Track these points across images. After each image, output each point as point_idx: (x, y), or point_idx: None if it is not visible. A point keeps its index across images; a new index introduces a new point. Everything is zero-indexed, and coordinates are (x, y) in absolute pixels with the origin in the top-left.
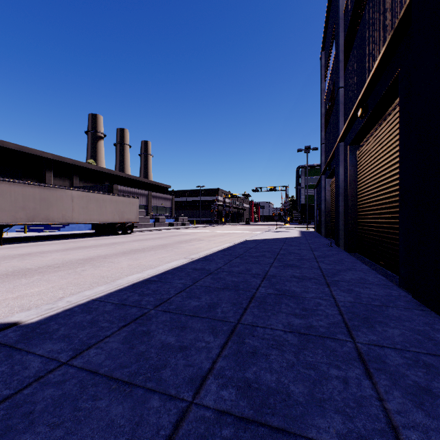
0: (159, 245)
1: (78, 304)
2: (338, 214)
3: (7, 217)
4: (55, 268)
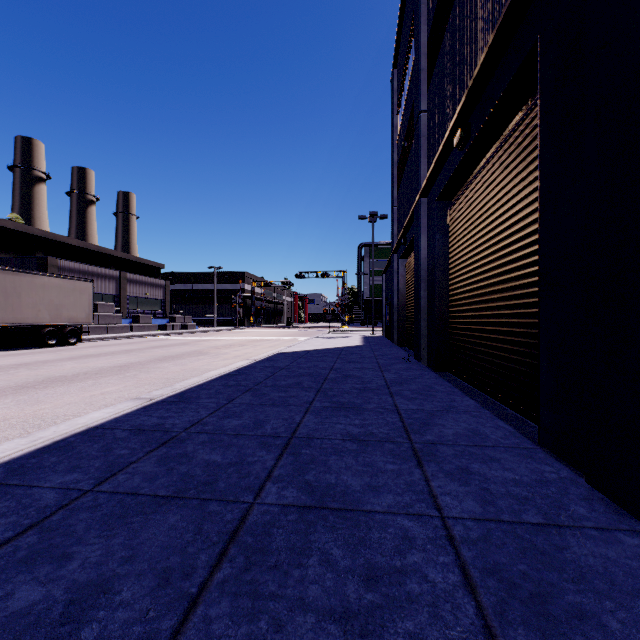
0: (116, 367)
1: None
2: (419, 310)
3: None
4: None
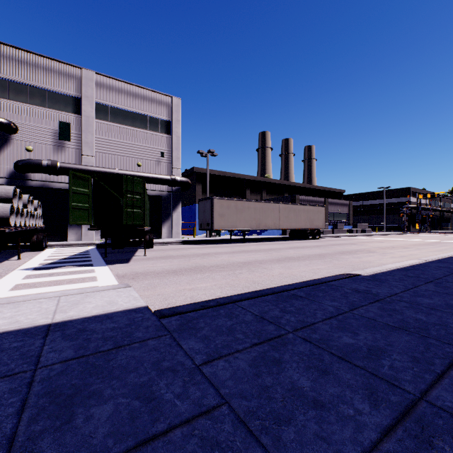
0: (364, 250)
1: (376, 272)
2: None
3: (247, 225)
4: (308, 258)
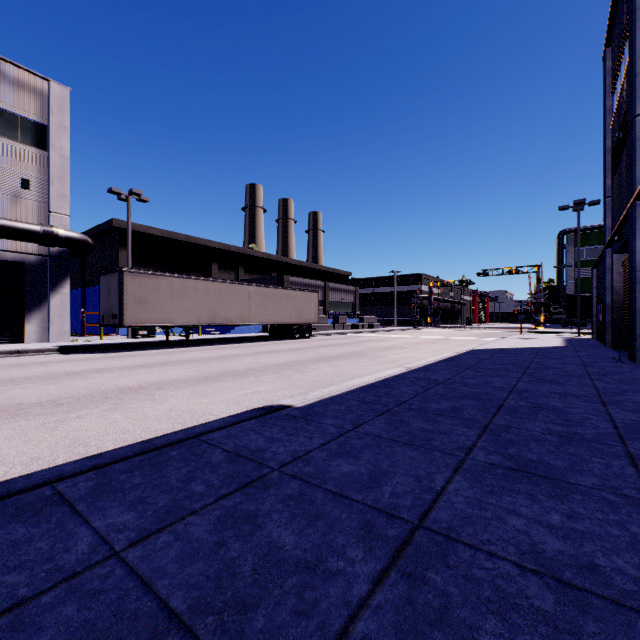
0: (354, 353)
1: (323, 398)
2: (633, 311)
3: (193, 318)
4: (261, 371)
